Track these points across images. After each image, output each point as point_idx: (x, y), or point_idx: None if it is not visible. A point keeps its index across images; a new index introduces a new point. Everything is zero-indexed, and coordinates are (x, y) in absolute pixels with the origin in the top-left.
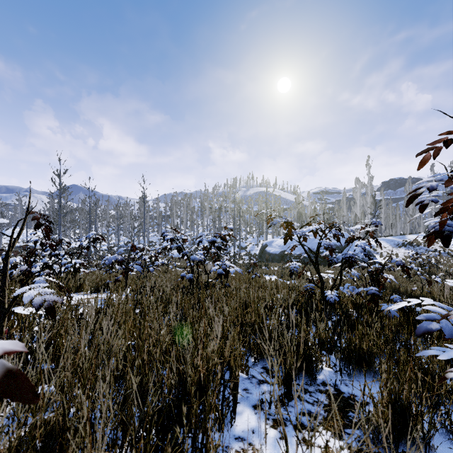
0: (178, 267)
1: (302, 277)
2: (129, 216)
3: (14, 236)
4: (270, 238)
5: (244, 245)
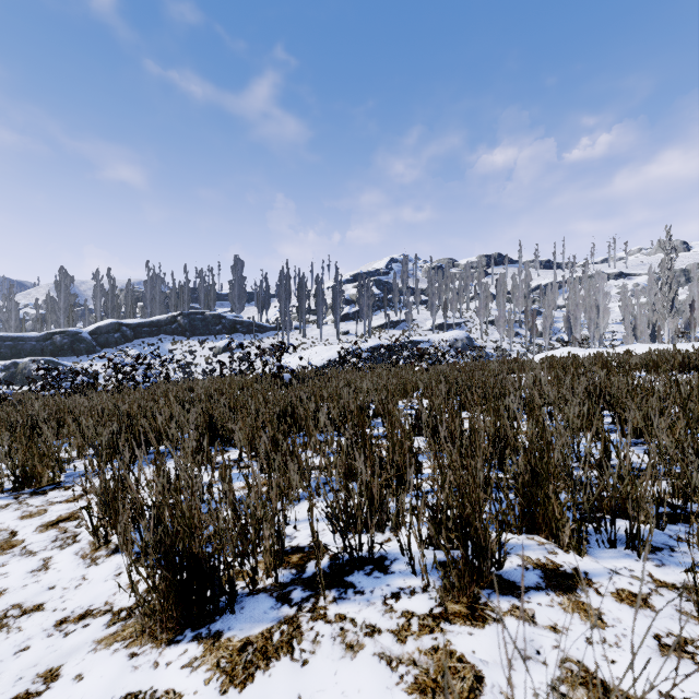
0: None
1: None
2: None
3: None
4: None
5: None
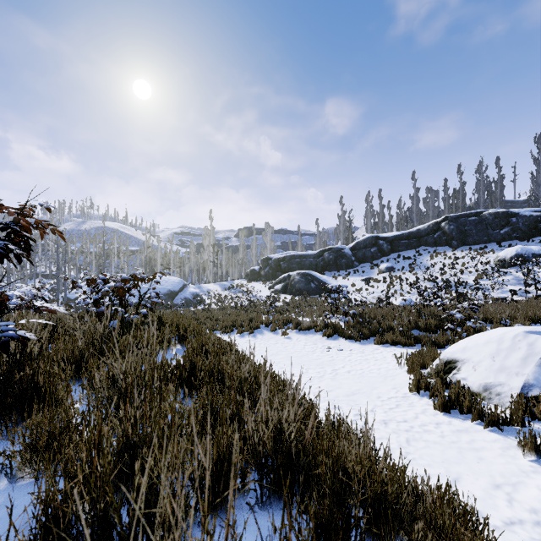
0: None
1: None
2: None
3: None
4: None
5: (74, 296)
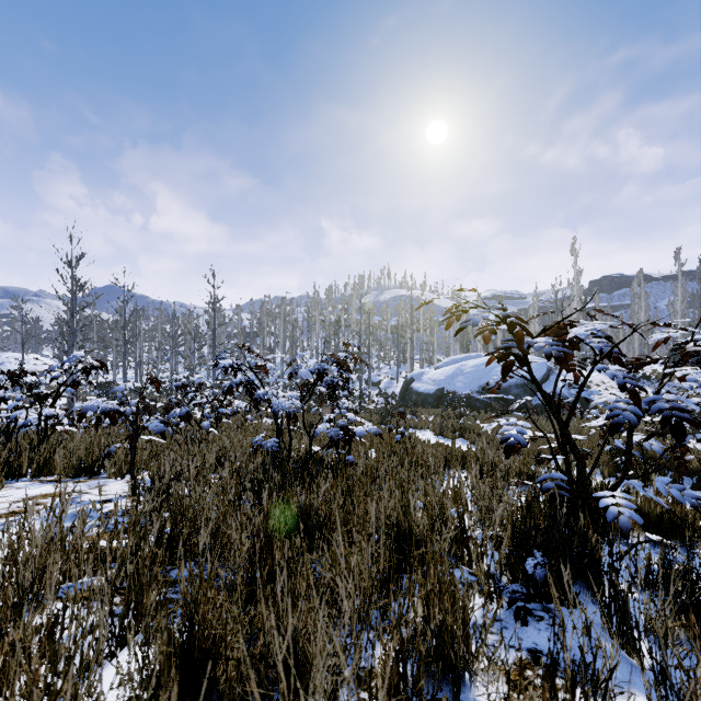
0: (268, 417)
1: (476, 433)
2: (192, 334)
3: (8, 366)
4: (416, 368)
5: (376, 379)
